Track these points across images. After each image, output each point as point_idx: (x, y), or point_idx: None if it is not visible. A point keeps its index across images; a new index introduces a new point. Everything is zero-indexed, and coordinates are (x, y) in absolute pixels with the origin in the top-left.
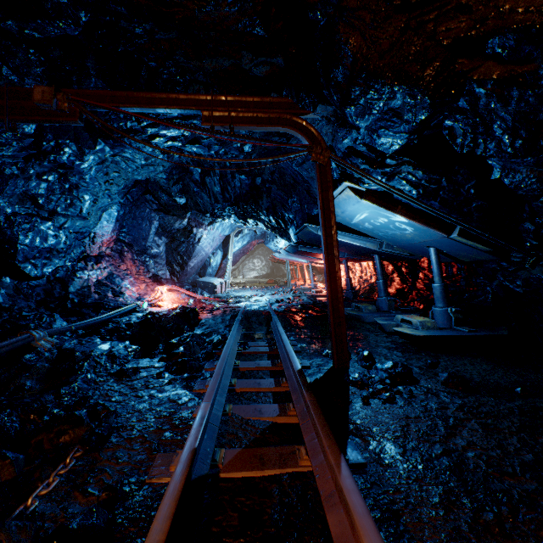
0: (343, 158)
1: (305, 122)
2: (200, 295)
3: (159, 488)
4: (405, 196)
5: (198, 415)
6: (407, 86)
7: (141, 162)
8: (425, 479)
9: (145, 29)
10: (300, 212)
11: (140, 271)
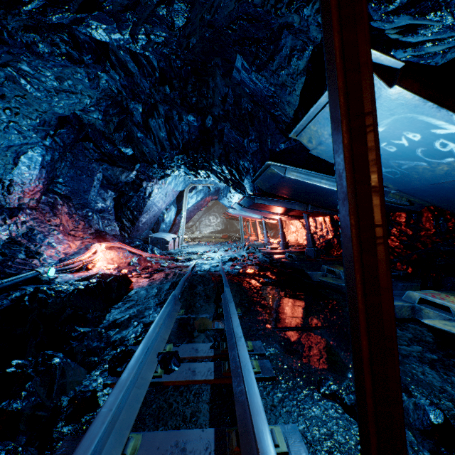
0: None
1: None
2: (147, 253)
3: None
4: None
5: None
6: None
7: (51, 83)
8: None
9: None
10: (259, 153)
11: (79, 226)
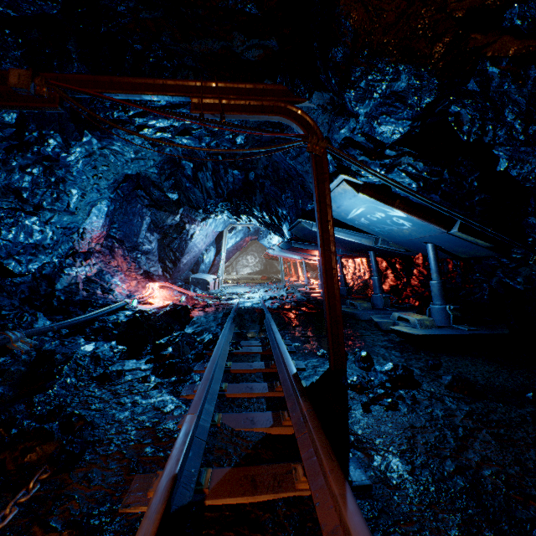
0: (339, 149)
1: (300, 111)
2: (193, 292)
3: (133, 520)
4: (405, 189)
5: (181, 430)
6: (413, 65)
7: (130, 155)
8: (440, 505)
9: (128, 6)
10: (294, 208)
11: (131, 267)
